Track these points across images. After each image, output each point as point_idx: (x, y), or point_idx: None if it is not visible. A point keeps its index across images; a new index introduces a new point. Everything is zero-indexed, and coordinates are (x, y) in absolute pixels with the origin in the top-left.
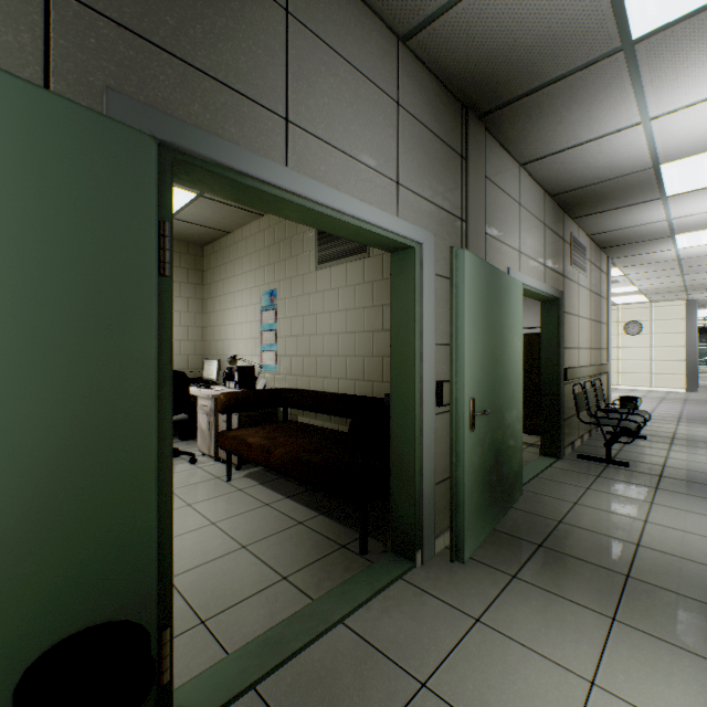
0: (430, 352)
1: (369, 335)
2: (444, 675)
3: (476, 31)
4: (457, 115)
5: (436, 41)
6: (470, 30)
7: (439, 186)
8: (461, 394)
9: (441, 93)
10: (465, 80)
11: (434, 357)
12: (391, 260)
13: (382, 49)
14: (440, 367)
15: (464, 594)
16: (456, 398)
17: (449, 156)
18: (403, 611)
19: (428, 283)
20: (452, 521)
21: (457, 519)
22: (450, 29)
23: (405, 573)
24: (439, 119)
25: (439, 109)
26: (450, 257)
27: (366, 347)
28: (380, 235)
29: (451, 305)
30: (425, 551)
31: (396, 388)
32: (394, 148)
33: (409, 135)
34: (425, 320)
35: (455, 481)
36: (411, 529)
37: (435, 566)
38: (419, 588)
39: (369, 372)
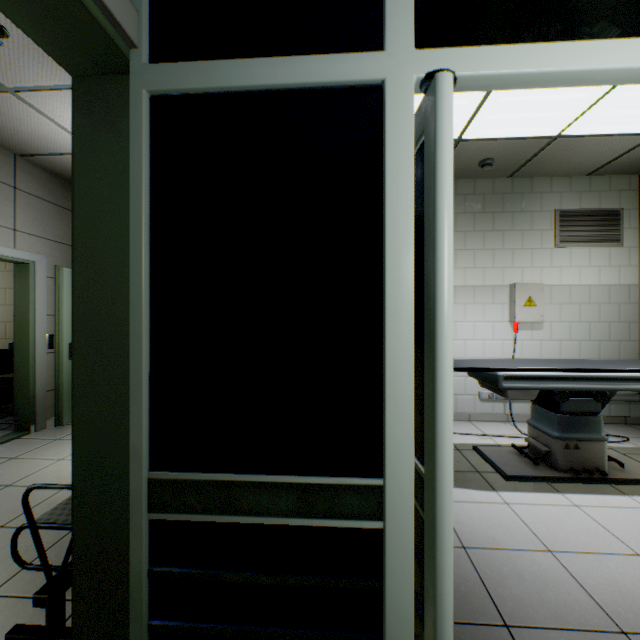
0: (43, 319)
1: (12, 307)
2: (27, 454)
3: (67, 165)
4: (70, 189)
5: (43, 161)
6: (62, 164)
7: (53, 229)
8: (62, 341)
9: (55, 178)
10: (70, 177)
11: (47, 322)
12: (16, 267)
13: (3, 160)
14: (54, 327)
15: (57, 435)
16: (60, 343)
17: (62, 212)
18: (14, 446)
19: (41, 282)
20: (56, 406)
21: (60, 405)
22: (49, 160)
23: (22, 436)
24: (53, 193)
25: (53, 188)
26: (55, 271)
27: (9, 315)
28: (1, 258)
29: (56, 295)
30: (39, 425)
31: (19, 339)
32: (13, 212)
33: (26, 204)
34: (39, 302)
35: (59, 385)
36: (28, 414)
37: (45, 431)
38: (29, 439)
39: (12, 333)
